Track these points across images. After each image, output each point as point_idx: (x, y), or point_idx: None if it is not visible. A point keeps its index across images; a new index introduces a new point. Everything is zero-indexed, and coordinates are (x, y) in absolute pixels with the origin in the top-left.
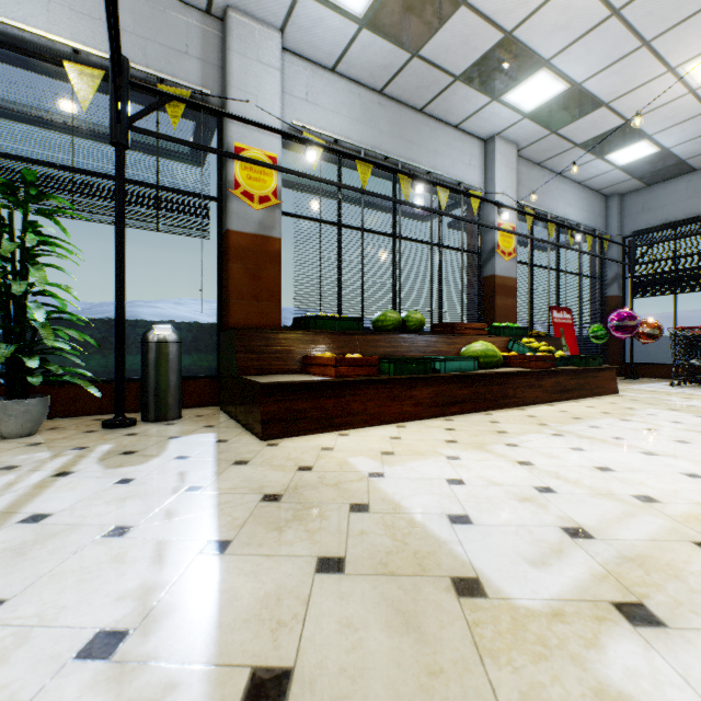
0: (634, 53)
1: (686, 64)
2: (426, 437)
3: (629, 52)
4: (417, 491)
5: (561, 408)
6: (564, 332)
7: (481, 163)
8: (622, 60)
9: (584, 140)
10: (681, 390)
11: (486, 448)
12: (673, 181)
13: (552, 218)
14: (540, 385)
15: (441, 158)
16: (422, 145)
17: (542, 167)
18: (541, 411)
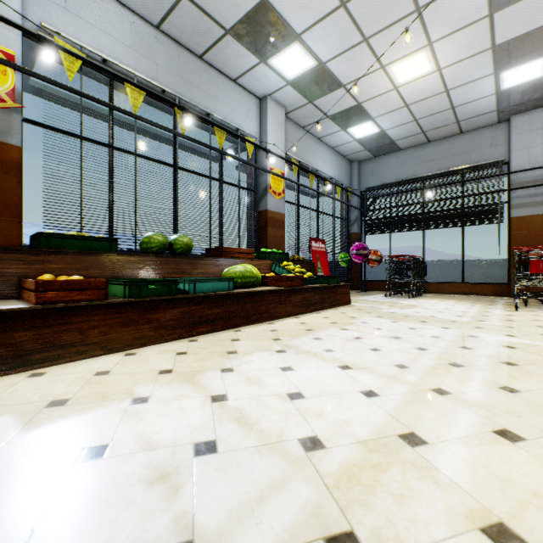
0: (359, 46)
1: (391, 64)
2: (142, 368)
3: (355, 43)
4: (0, 491)
5: (303, 319)
6: (320, 258)
7: (257, 117)
8: (351, 50)
9: (332, 113)
10: (391, 300)
11: (196, 378)
12: (389, 155)
13: (313, 171)
14: (290, 300)
15: (221, 104)
16: (202, 88)
17: (306, 130)
18: (286, 324)
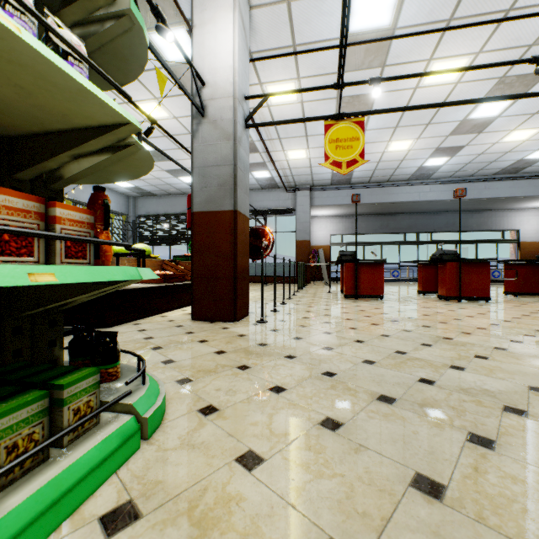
0: None
1: None
2: None
3: None
4: None
5: None
6: None
7: None
8: None
9: None
10: None
11: None
12: (152, 197)
13: None
14: None
15: None
16: None
17: None
18: None
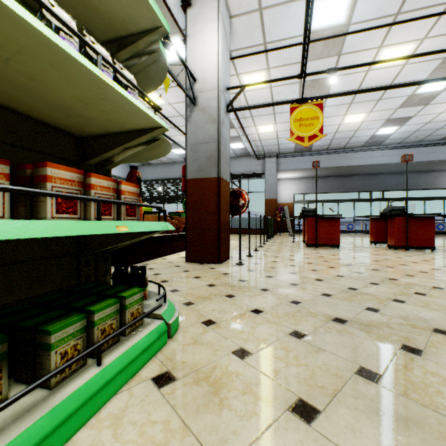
0: None
1: None
2: None
3: None
4: None
5: None
6: None
7: None
8: None
9: None
10: None
11: None
12: (150, 166)
13: None
14: None
15: None
16: None
17: None
18: None
